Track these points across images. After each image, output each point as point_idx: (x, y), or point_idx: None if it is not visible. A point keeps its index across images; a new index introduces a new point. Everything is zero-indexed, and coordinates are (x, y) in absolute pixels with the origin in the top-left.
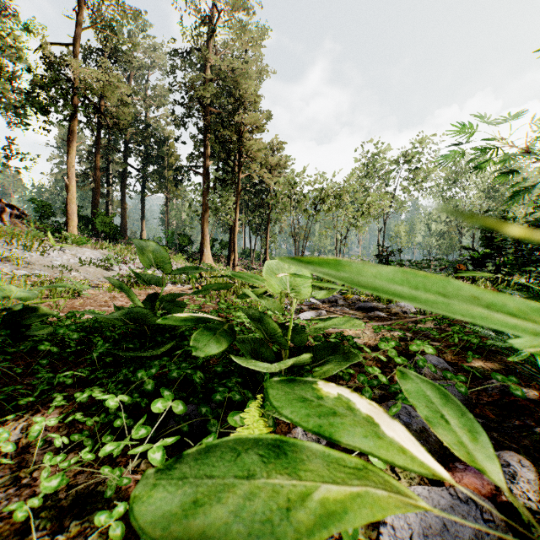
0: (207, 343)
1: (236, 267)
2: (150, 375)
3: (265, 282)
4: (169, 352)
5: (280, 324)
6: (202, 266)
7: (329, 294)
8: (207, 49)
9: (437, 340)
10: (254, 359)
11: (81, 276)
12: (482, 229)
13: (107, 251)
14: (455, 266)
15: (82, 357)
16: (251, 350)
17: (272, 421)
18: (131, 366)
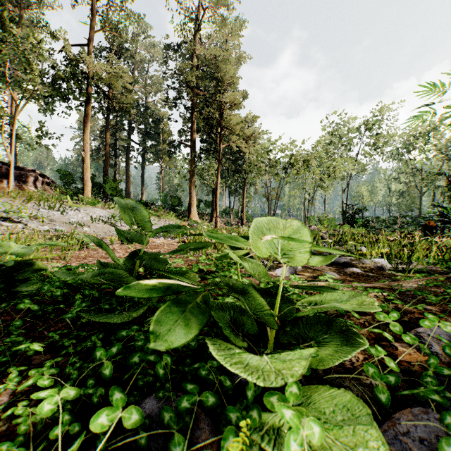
0: (172, 328)
1: (218, 223)
2: (109, 356)
3: (246, 244)
4: (148, 310)
5: (262, 290)
6: (190, 222)
7: (322, 259)
8: (194, 41)
9: (428, 303)
10: (233, 333)
11: (91, 231)
12: (449, 187)
13: (113, 211)
14: (414, 222)
15: (63, 314)
16: (229, 320)
17: (259, 447)
18: (103, 330)
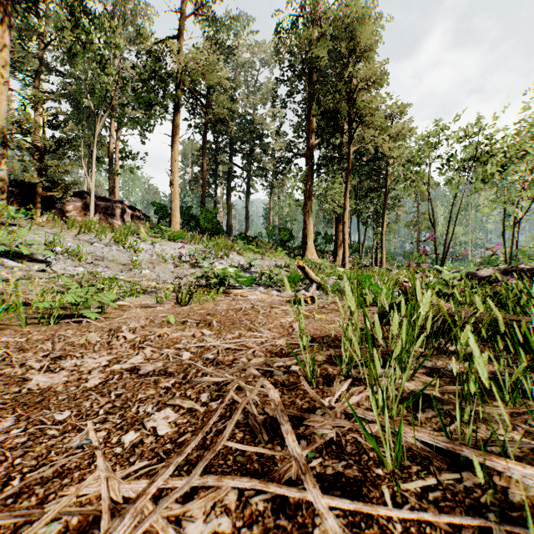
0: None
1: (346, 264)
2: None
3: None
4: None
5: None
6: (305, 262)
7: None
8: None
9: None
10: None
11: (153, 275)
12: None
13: (203, 246)
14: None
15: None
16: None
17: None
18: None
